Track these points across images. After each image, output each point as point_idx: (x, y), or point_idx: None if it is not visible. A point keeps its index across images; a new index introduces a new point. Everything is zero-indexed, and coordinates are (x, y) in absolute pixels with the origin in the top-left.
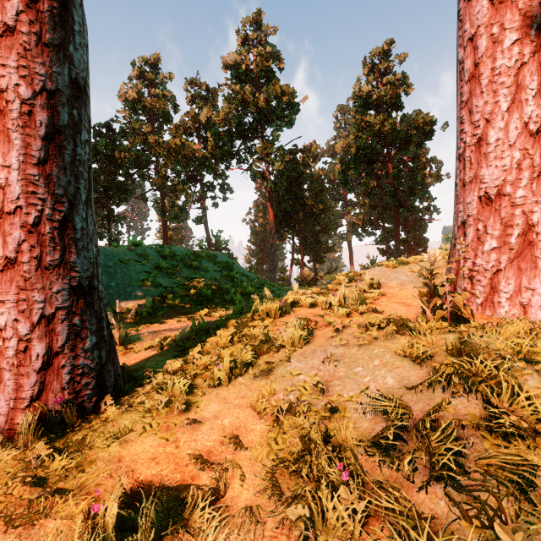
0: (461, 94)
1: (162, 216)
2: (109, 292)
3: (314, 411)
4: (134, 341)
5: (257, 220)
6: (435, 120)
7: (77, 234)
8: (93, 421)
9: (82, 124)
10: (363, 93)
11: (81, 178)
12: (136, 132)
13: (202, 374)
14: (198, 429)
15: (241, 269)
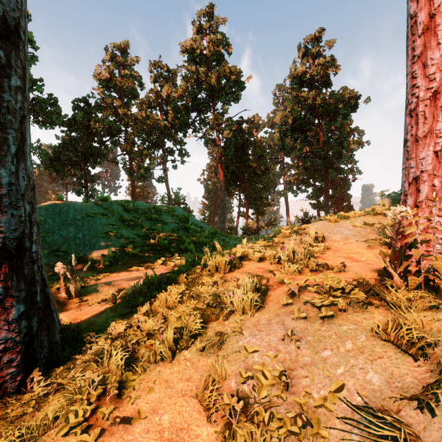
0: (414, 48)
1: (130, 176)
2: (76, 243)
3: (276, 419)
4: (90, 293)
5: (209, 179)
6: (359, 95)
7: (2, 189)
8: (12, 408)
9: (12, 68)
10: (298, 73)
11: (10, 128)
12: (108, 106)
13: (146, 341)
14: (130, 431)
15: (195, 221)
